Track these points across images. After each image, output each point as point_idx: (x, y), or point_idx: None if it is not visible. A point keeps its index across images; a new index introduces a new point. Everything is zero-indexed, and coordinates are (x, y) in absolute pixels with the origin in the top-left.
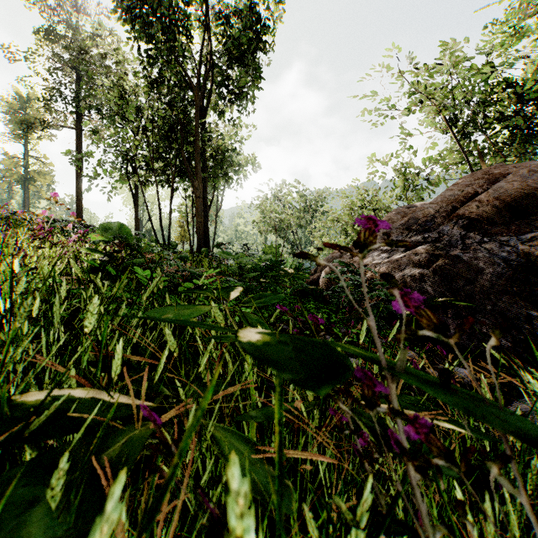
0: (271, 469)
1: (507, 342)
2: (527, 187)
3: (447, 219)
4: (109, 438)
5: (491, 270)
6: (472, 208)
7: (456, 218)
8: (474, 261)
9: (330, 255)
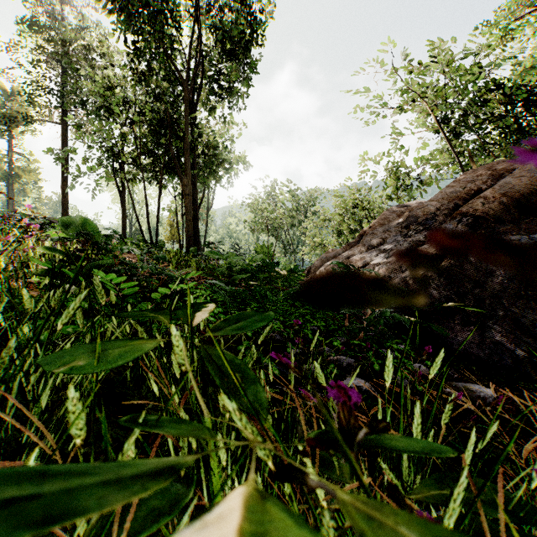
0: None
1: (522, 352)
2: (536, 182)
3: (449, 217)
4: None
5: (502, 272)
6: (477, 206)
7: (460, 215)
8: (483, 262)
9: (324, 255)
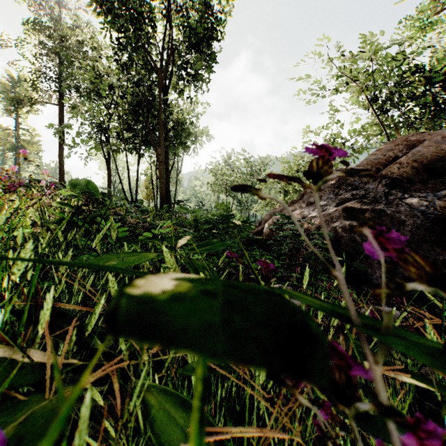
0: (213, 445)
1: None
2: (441, 150)
3: (372, 179)
4: (5, 417)
5: (411, 222)
6: (394, 170)
7: (380, 177)
8: (397, 214)
9: (272, 211)
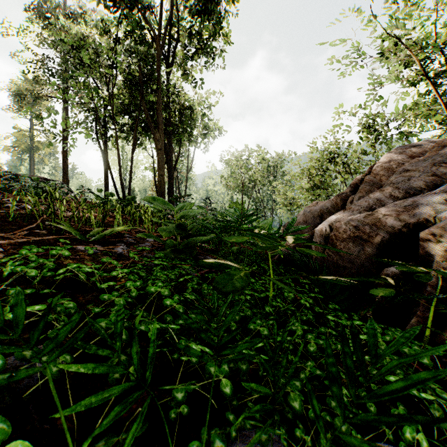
0: None
1: None
2: None
3: None
4: None
5: None
6: None
7: None
8: None
9: (307, 209)
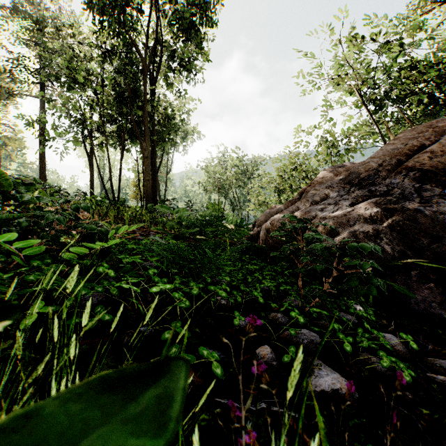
0: None
1: None
2: None
3: (393, 172)
4: None
5: None
6: (423, 160)
7: (406, 170)
8: (439, 216)
9: (268, 211)
